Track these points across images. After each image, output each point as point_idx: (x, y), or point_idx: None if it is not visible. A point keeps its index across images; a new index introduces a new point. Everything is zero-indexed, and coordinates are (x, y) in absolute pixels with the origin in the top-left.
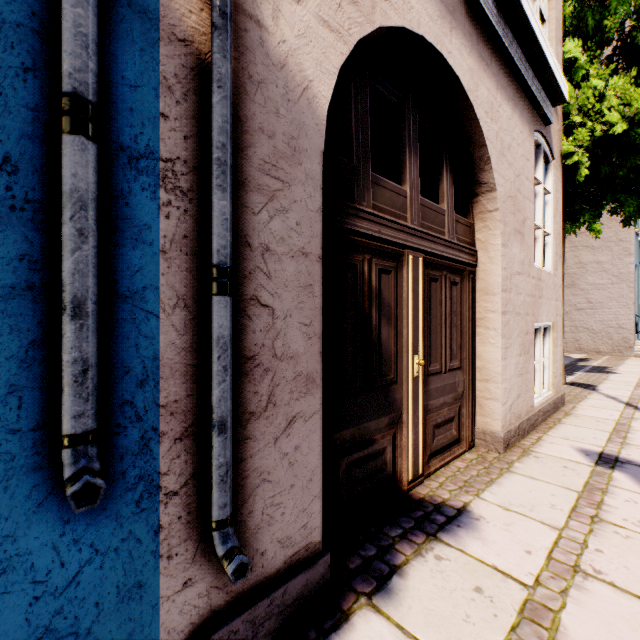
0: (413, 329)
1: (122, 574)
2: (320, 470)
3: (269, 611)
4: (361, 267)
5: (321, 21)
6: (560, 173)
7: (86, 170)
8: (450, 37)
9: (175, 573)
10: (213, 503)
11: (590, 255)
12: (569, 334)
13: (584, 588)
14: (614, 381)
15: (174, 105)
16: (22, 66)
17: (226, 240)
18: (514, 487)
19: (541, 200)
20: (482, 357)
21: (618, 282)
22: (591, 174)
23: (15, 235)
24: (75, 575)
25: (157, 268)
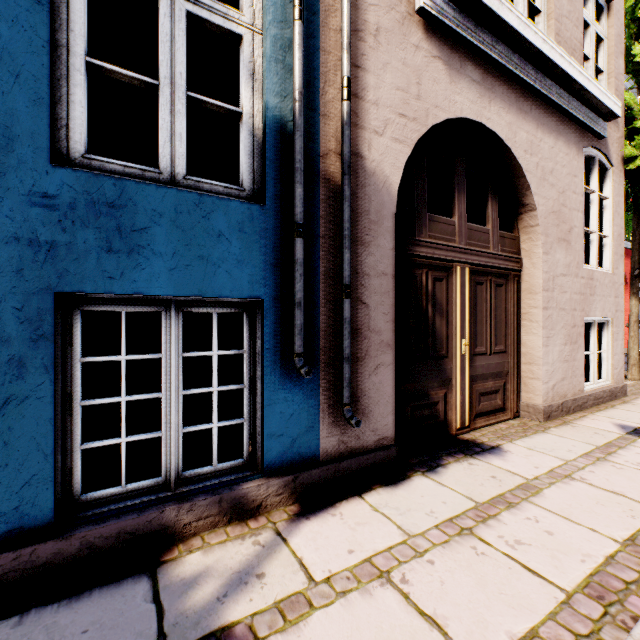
0: (460, 320)
1: (307, 420)
2: (393, 397)
3: (366, 463)
4: (420, 278)
5: (394, 140)
6: (622, 177)
7: (302, 251)
8: (489, 107)
9: (325, 427)
10: (343, 395)
11: None
12: None
13: (567, 483)
14: None
15: (325, 211)
16: (277, 211)
17: (349, 272)
18: (543, 440)
19: (595, 207)
20: (526, 344)
21: None
22: None
23: (275, 277)
24: (292, 414)
25: (319, 287)
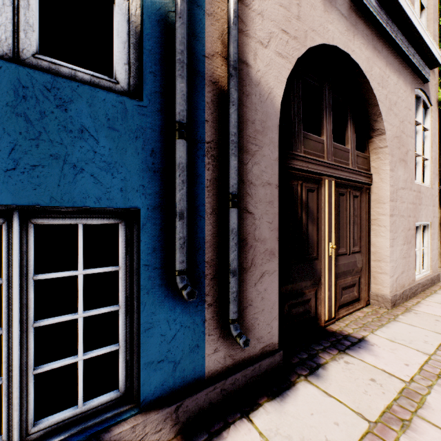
0: (328, 226)
1: (191, 339)
2: (277, 303)
3: (252, 373)
4: (296, 188)
5: (277, 54)
6: (436, 115)
7: (184, 154)
8: (353, 41)
9: (211, 344)
10: (230, 310)
11: None
12: None
13: None
14: None
15: (211, 115)
16: (157, 110)
17: (236, 180)
18: (398, 329)
19: (421, 136)
20: (375, 245)
21: None
22: None
23: (155, 183)
24: (174, 335)
25: (204, 195)
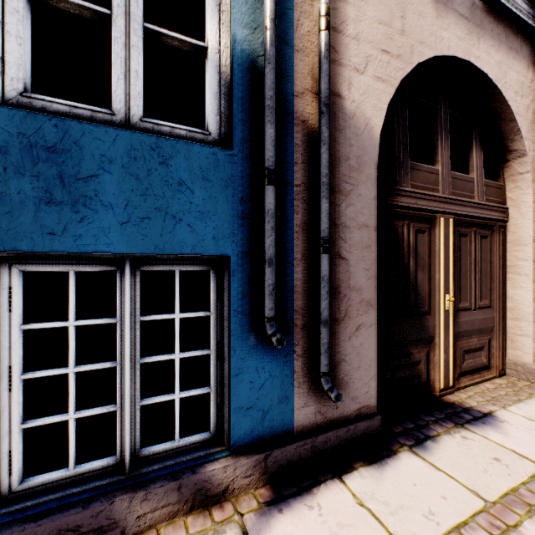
0: (444, 274)
1: (279, 389)
2: (375, 361)
3: (346, 435)
4: (401, 230)
5: (376, 79)
6: None
7: (273, 200)
8: (477, 45)
9: (300, 397)
10: (321, 363)
11: None
12: None
13: None
14: None
15: (300, 156)
16: (246, 157)
17: (327, 224)
18: None
19: None
20: (513, 299)
21: None
22: None
23: (244, 230)
24: (263, 383)
25: (293, 241)
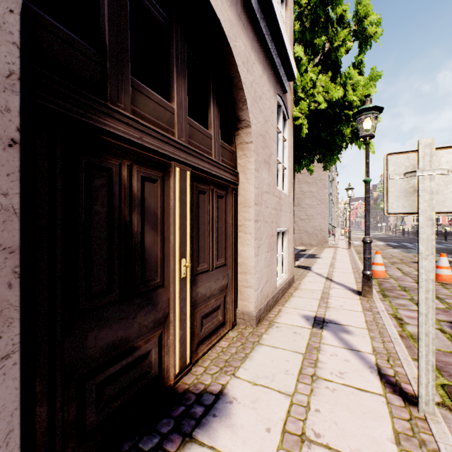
0: (181, 235)
1: None
2: (15, 434)
3: None
4: (118, 172)
5: None
6: (292, 129)
7: None
8: None
9: None
10: None
11: (307, 187)
12: (297, 235)
13: None
14: (320, 263)
15: None
16: None
17: None
18: (261, 359)
19: (281, 144)
20: (242, 255)
21: (321, 204)
22: (309, 133)
23: None
24: None
25: None
